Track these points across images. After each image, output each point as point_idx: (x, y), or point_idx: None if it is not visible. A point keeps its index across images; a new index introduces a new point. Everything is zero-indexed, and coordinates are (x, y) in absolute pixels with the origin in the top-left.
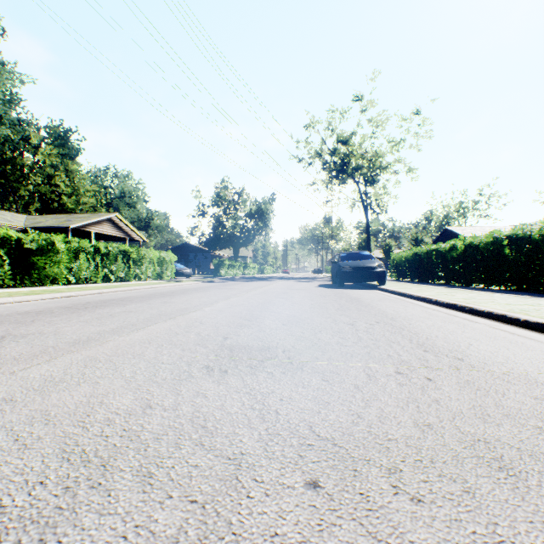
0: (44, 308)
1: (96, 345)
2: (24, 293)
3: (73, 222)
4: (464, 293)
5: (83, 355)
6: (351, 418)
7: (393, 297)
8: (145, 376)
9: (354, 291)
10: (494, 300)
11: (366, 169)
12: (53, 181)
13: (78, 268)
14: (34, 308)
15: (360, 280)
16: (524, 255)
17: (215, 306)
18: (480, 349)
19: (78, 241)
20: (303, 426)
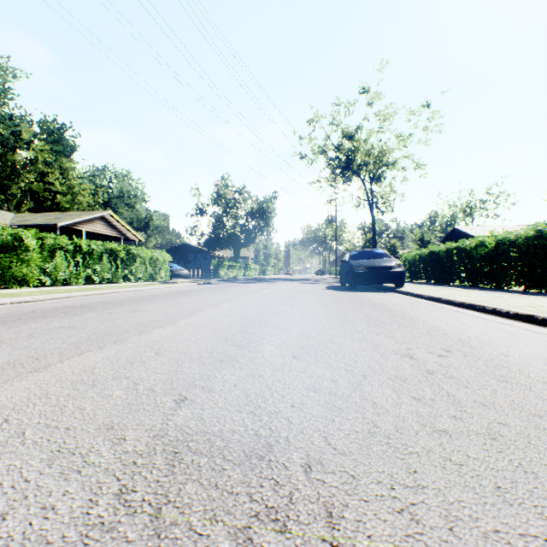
0: None
1: None
2: None
3: (62, 220)
4: (515, 298)
5: None
6: None
7: (425, 302)
8: None
9: (370, 294)
10: None
11: (373, 165)
12: (47, 179)
13: (54, 268)
14: None
15: (376, 281)
16: None
17: (196, 317)
18: None
19: (55, 238)
20: None
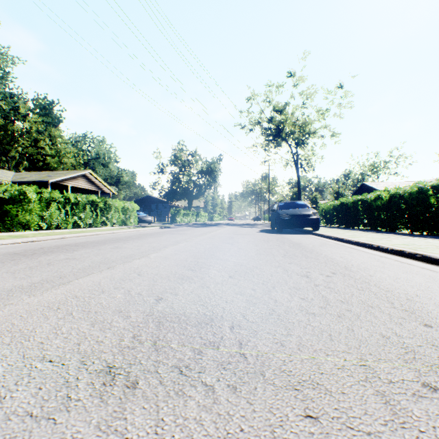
0: None
1: None
2: None
3: (52, 177)
4: (398, 238)
5: None
6: None
7: (331, 242)
8: None
9: (292, 236)
10: (437, 246)
11: (298, 134)
12: (39, 144)
13: (49, 215)
14: None
15: (297, 226)
16: None
17: (162, 252)
18: None
19: (50, 192)
20: None
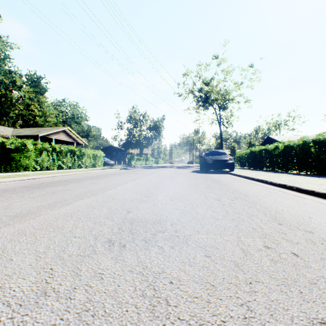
0: (11, 187)
1: (30, 218)
2: (3, 177)
3: (41, 132)
4: (287, 177)
5: (15, 229)
6: (242, 312)
7: (241, 179)
8: (55, 252)
9: (214, 175)
10: (309, 182)
11: (220, 100)
12: (30, 108)
13: (42, 160)
14: (4, 187)
15: (218, 168)
16: (324, 152)
17: (125, 185)
18: (321, 222)
19: (42, 144)
20: (194, 325)
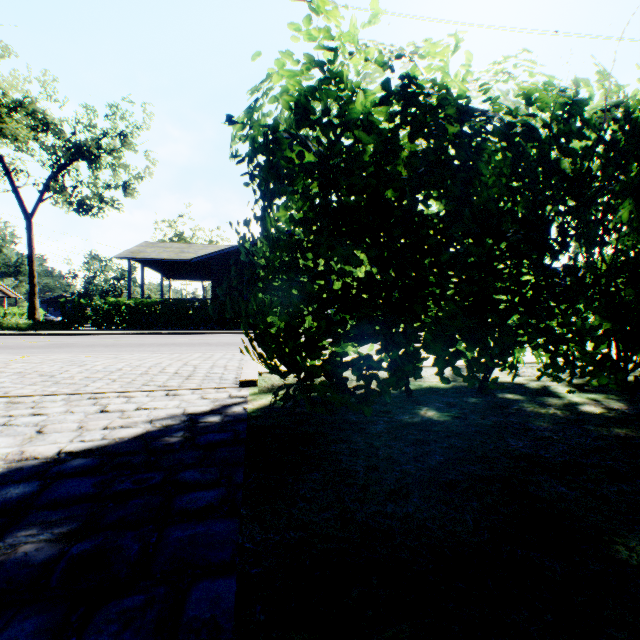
0: None
1: None
2: None
3: None
4: None
5: None
6: None
7: None
8: None
9: None
10: None
11: None
12: None
13: None
14: None
15: None
16: None
17: None
18: None
19: None
20: None
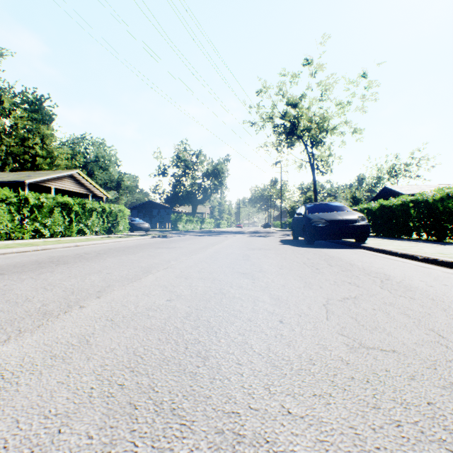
0: None
1: None
2: None
3: (31, 177)
4: None
5: None
6: None
7: (433, 268)
8: None
9: (338, 252)
10: None
11: (314, 131)
12: (27, 143)
13: None
14: None
15: (338, 236)
16: None
17: (52, 327)
18: None
19: None
20: None
